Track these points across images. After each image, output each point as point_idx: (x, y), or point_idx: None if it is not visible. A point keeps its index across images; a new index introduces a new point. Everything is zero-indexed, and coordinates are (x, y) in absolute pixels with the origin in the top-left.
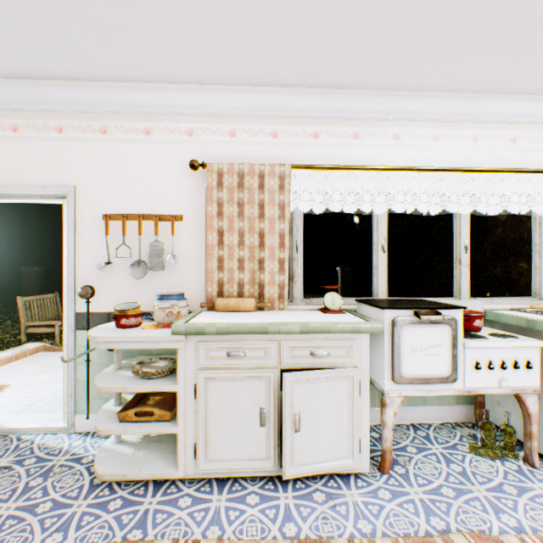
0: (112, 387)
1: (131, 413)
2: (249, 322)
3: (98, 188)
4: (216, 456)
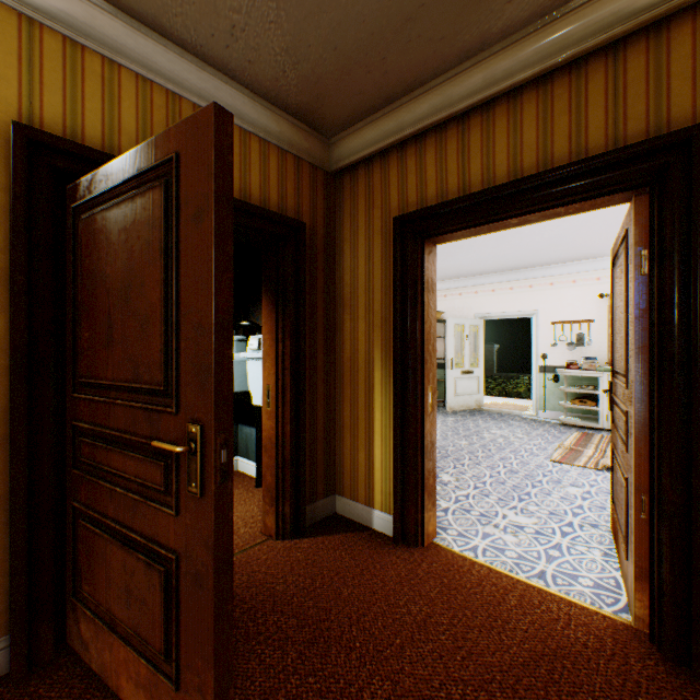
0: (569, 390)
1: (576, 401)
2: None
3: (548, 310)
4: None
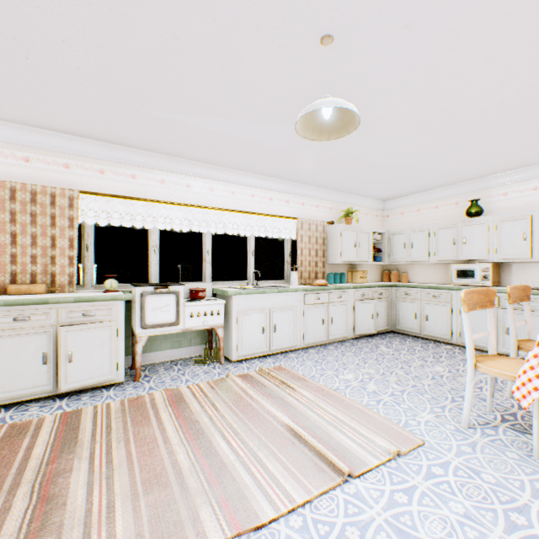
0: None
1: None
2: (35, 298)
3: None
4: (5, 390)
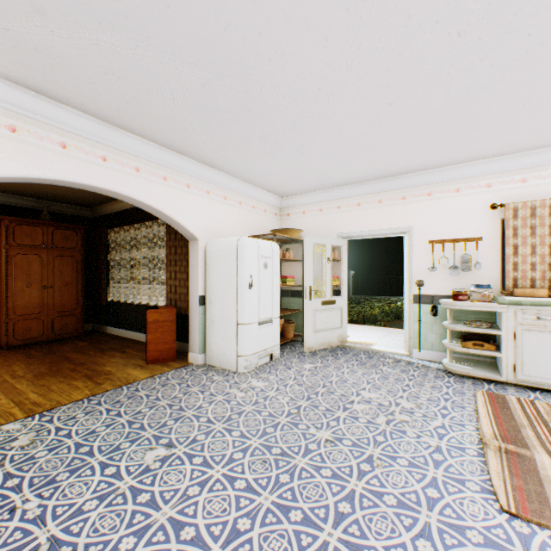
0: (460, 328)
1: (469, 343)
2: None
3: (425, 227)
4: (528, 374)
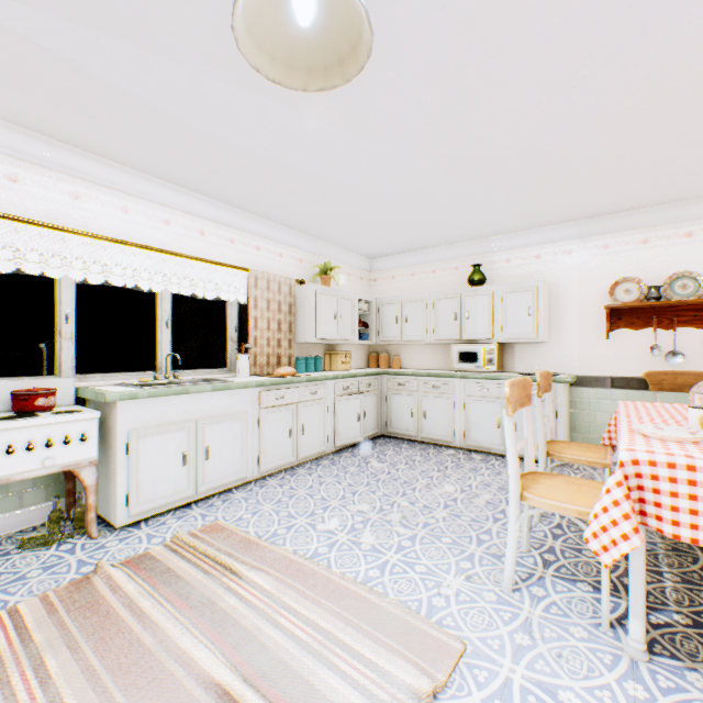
0: None
1: None
2: None
3: None
4: None
